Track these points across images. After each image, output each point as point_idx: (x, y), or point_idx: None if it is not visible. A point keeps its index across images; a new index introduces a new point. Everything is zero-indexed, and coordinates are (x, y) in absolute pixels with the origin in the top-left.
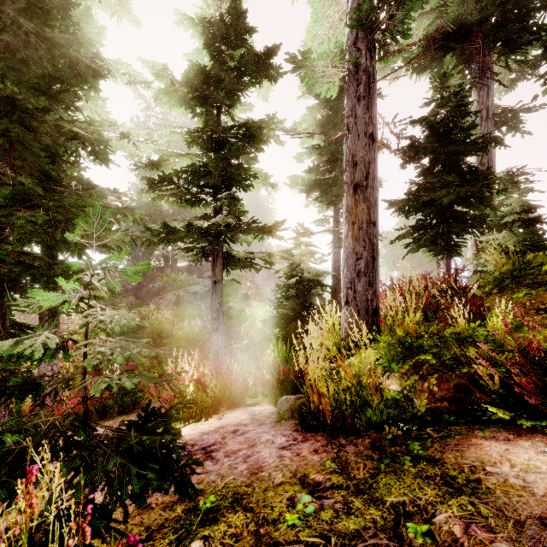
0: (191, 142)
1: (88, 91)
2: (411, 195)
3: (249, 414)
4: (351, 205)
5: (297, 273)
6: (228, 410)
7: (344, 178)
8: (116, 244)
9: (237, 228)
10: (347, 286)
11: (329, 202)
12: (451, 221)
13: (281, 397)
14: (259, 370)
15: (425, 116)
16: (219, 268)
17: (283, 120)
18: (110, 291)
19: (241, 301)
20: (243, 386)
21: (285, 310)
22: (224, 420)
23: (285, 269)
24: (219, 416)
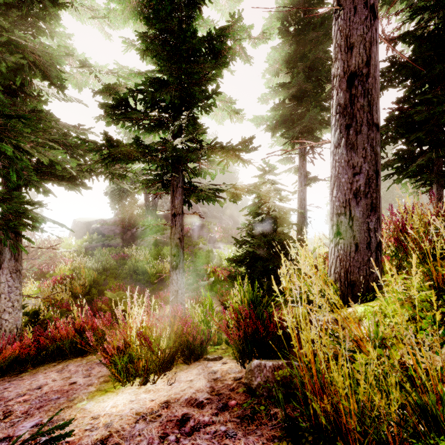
0: (144, 51)
1: (47, 20)
2: (392, 120)
3: (209, 378)
4: (345, 103)
5: (262, 211)
6: (185, 365)
7: (333, 70)
8: (47, 160)
9: (197, 150)
10: (338, 212)
11: (295, 139)
12: (443, 147)
13: (250, 355)
14: (224, 307)
15: (409, 32)
16: (178, 200)
17: (250, 26)
18: (102, 234)
19: (209, 243)
20: (205, 331)
21: (250, 248)
22: (174, 387)
23: (250, 207)
24: (171, 377)
